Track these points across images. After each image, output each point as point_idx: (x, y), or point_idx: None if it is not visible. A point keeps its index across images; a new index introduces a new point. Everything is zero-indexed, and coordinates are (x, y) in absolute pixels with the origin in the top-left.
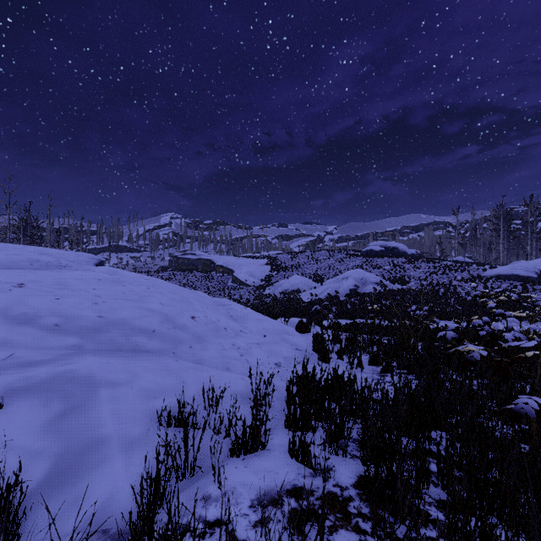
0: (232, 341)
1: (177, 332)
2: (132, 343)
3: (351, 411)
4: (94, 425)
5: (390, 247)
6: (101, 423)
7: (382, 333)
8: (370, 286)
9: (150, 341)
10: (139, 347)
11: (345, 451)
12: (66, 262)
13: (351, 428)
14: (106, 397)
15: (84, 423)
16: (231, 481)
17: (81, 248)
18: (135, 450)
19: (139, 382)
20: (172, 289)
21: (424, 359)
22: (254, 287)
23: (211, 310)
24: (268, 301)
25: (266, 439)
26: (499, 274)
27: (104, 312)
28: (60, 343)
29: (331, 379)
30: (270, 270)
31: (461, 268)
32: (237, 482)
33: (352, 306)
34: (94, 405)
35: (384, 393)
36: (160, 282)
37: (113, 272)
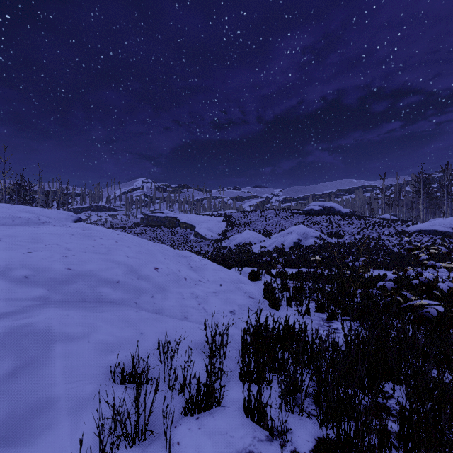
0: (191, 291)
1: (141, 283)
2: (96, 294)
3: (303, 361)
4: (44, 384)
5: (328, 206)
6: (52, 381)
7: (325, 282)
8: (311, 239)
9: (114, 291)
10: (103, 297)
11: (301, 410)
12: (45, 219)
13: (307, 387)
14: (60, 353)
15: (34, 383)
16: (183, 447)
17: (67, 208)
18: (84, 412)
19: (97, 335)
20: (139, 243)
21: (366, 307)
22: (212, 241)
23: (173, 262)
24: (224, 252)
25: (221, 393)
26: (420, 229)
27: (73, 264)
28: (27, 295)
29: (283, 328)
30: (226, 226)
31: (387, 224)
32: (190, 448)
33: (296, 257)
34: (47, 361)
35: (336, 345)
36: (128, 237)
37: (87, 228)
